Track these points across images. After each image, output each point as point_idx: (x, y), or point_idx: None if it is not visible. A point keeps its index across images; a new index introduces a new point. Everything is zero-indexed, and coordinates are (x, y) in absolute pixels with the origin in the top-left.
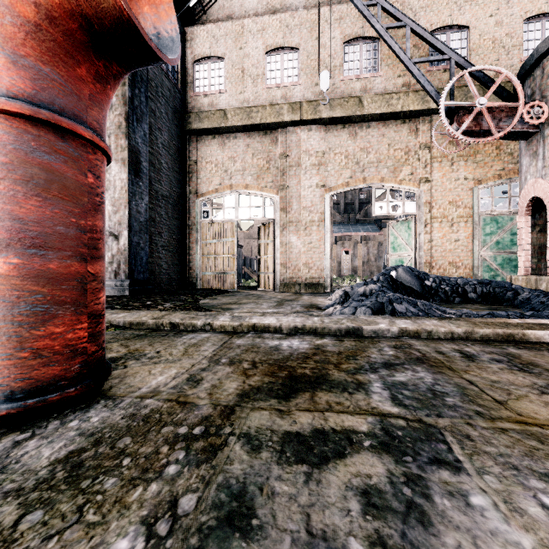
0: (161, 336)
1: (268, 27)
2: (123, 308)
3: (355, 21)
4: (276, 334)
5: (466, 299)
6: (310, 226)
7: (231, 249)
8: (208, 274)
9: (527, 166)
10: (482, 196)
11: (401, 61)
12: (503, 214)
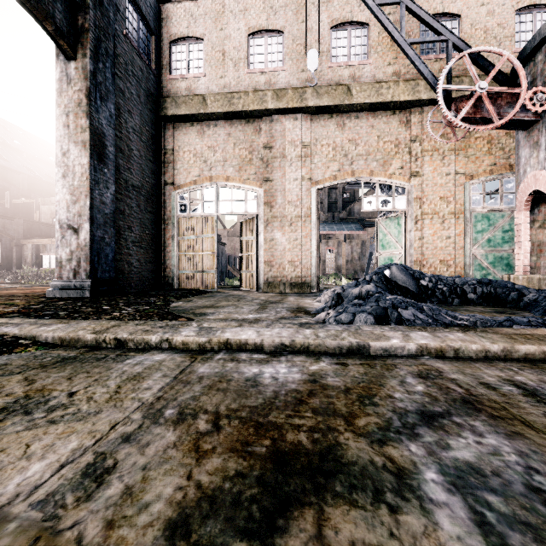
0: (95, 360)
1: (250, 8)
2: (68, 315)
3: (343, 4)
4: (256, 355)
5: (465, 300)
6: (295, 221)
7: (210, 245)
8: (185, 273)
9: (527, 158)
10: (473, 191)
11: (395, 41)
12: (494, 210)
